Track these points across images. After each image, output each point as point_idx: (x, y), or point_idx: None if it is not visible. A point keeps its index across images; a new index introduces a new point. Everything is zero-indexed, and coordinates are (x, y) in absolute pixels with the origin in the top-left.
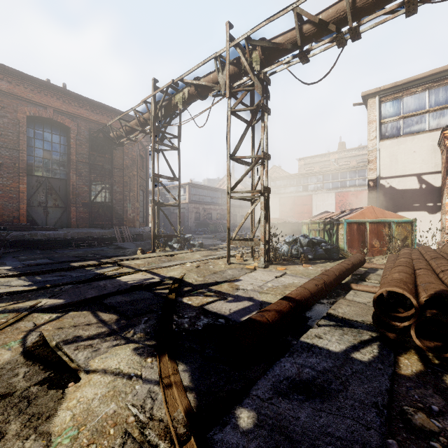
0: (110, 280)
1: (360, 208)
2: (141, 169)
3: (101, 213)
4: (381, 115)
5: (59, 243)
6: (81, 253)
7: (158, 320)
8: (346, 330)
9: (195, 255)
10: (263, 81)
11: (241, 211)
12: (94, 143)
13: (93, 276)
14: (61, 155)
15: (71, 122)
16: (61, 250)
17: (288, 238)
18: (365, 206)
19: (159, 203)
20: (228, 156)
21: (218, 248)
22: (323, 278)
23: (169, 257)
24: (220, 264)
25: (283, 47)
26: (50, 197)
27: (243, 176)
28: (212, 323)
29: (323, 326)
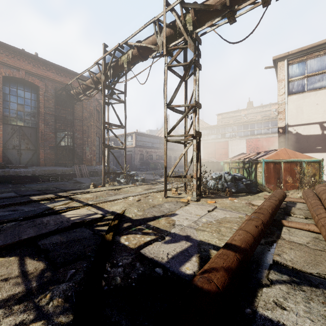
0: (55, 216)
1: (274, 150)
2: (97, 121)
3: (65, 155)
4: (289, 75)
5: (29, 179)
6: (45, 186)
7: (87, 272)
8: (308, 290)
9: (138, 189)
10: (195, 40)
11: (174, 153)
12: (58, 99)
13: (43, 210)
14: (32, 108)
15: (40, 82)
16: (29, 185)
17: (214, 174)
18: (269, 149)
19: (109, 146)
20: (165, 105)
21: (156, 182)
22: (260, 217)
23: (116, 190)
24: (158, 198)
25: (214, 8)
26: (23, 141)
27: (178, 122)
28: (148, 275)
29: (277, 283)
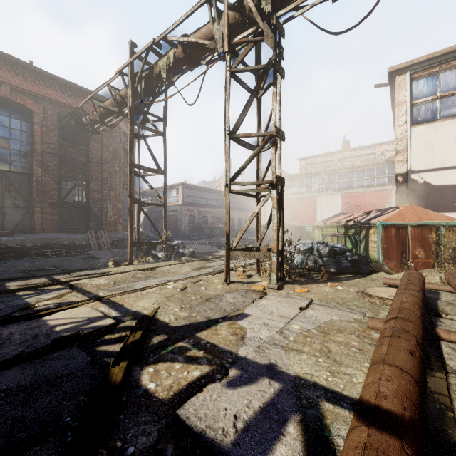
0: (29, 322)
1: (395, 207)
2: (125, 165)
3: (75, 215)
4: (413, 95)
5: (16, 252)
6: (38, 265)
7: None
8: None
9: (184, 268)
10: (275, 29)
11: (238, 214)
12: (64, 131)
13: (13, 310)
14: (23, 144)
15: (35, 104)
16: (14, 261)
17: (301, 245)
18: (374, 208)
19: (139, 202)
20: (227, 133)
21: (213, 257)
22: (409, 330)
23: (149, 271)
24: (216, 284)
25: None
26: (8, 194)
27: (247, 162)
28: None
29: None
